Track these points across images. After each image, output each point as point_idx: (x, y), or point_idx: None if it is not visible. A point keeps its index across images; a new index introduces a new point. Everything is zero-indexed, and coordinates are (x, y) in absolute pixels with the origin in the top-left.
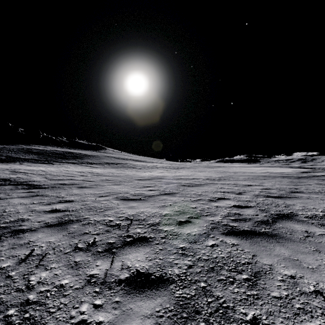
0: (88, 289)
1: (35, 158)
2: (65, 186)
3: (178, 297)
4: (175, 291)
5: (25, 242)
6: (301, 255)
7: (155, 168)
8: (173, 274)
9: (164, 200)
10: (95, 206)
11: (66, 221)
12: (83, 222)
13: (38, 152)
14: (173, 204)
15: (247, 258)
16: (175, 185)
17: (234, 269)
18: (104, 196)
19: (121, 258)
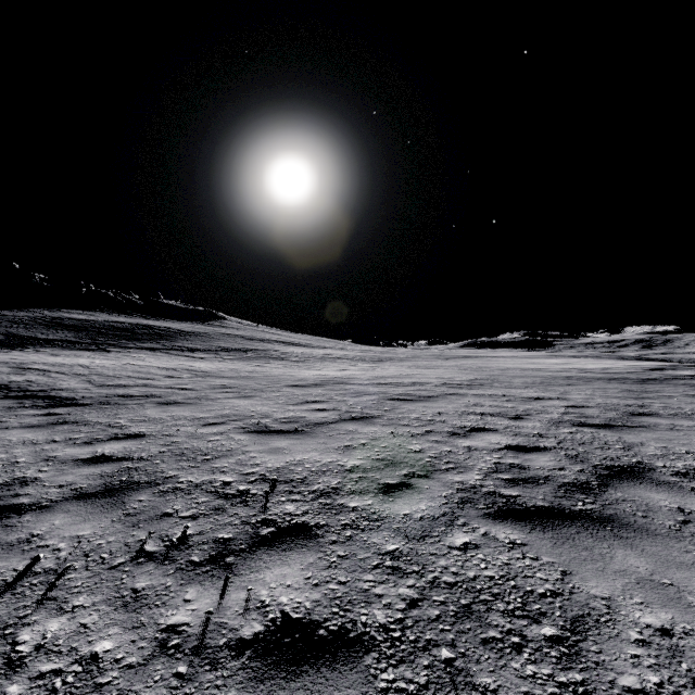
0: (160, 668)
1: (70, 338)
2: (131, 400)
3: (385, 690)
4: (377, 672)
5: (21, 539)
6: (678, 571)
7: (329, 361)
8: (372, 624)
9: (350, 434)
10: (192, 449)
11: (123, 485)
12: (161, 487)
13: (76, 325)
14: (370, 444)
15: (550, 581)
16: (375, 397)
17: (520, 610)
18: (216, 423)
19: (245, 580)
